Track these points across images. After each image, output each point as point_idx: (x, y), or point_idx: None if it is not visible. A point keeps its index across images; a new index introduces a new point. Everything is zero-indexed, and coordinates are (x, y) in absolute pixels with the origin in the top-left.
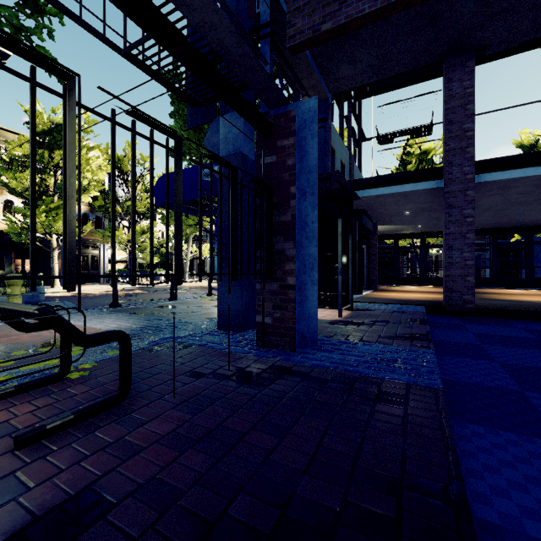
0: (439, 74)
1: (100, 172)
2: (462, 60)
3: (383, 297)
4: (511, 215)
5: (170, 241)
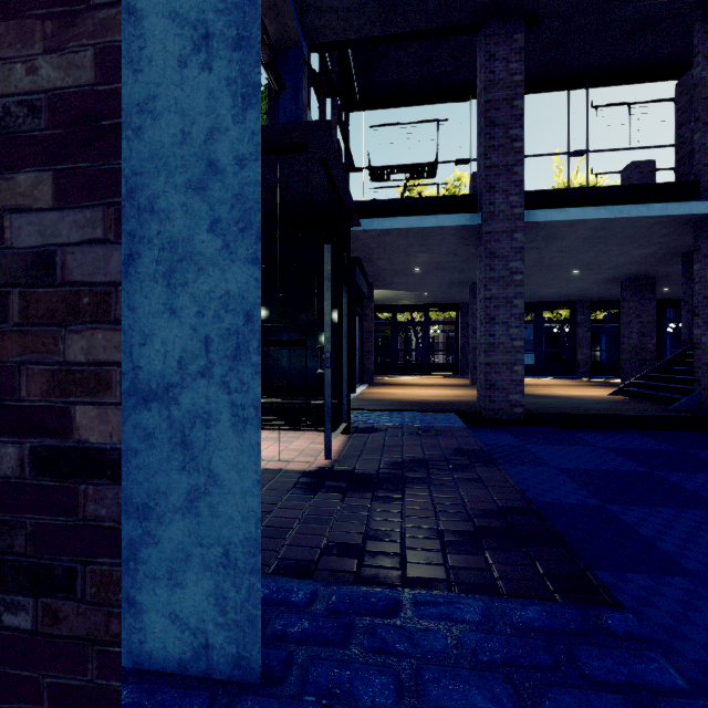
0: (445, 99)
1: None
2: (508, 29)
3: (388, 398)
4: (531, 286)
5: None
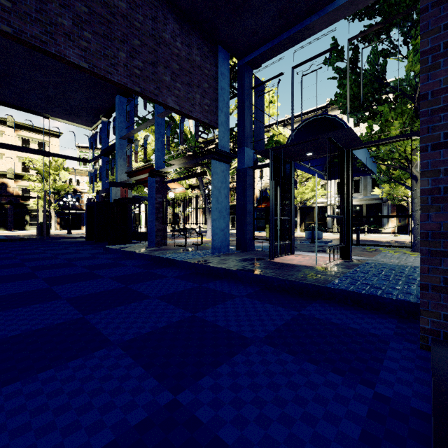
0: None
1: None
2: None
3: None
4: None
5: None
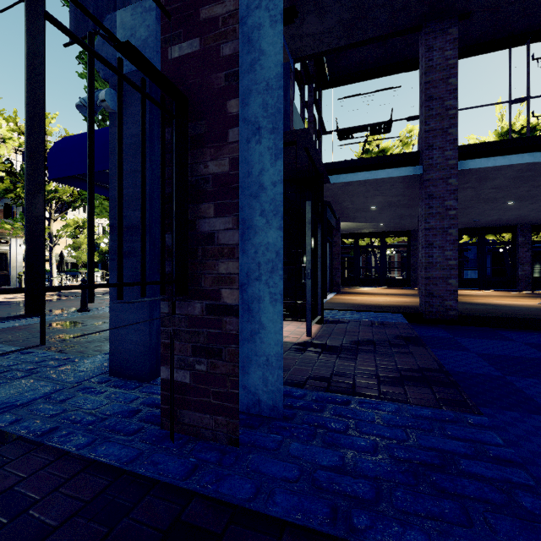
0: (398, 70)
1: (3, 146)
2: (444, 26)
3: (351, 303)
4: (472, 215)
5: (106, 236)
